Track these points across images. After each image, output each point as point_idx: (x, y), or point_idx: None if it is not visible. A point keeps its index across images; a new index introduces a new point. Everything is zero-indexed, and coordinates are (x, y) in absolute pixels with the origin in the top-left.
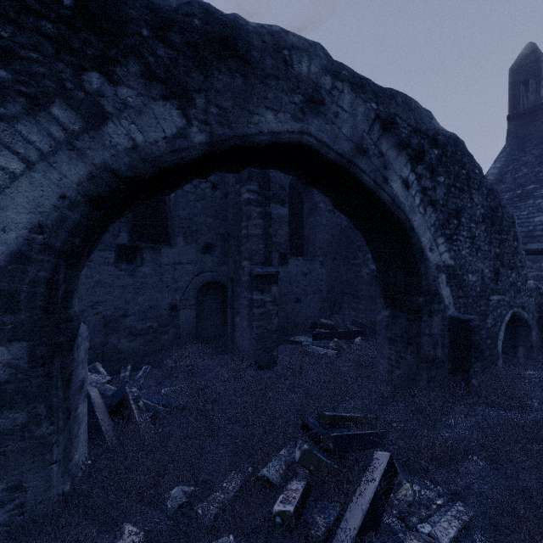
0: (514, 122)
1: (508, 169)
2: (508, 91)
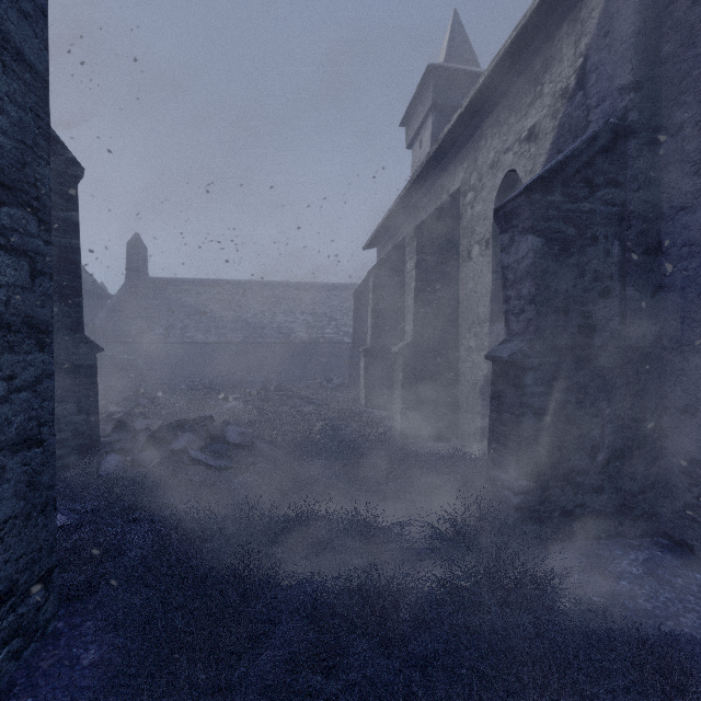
0: (129, 272)
1: (123, 299)
2: (127, 254)
